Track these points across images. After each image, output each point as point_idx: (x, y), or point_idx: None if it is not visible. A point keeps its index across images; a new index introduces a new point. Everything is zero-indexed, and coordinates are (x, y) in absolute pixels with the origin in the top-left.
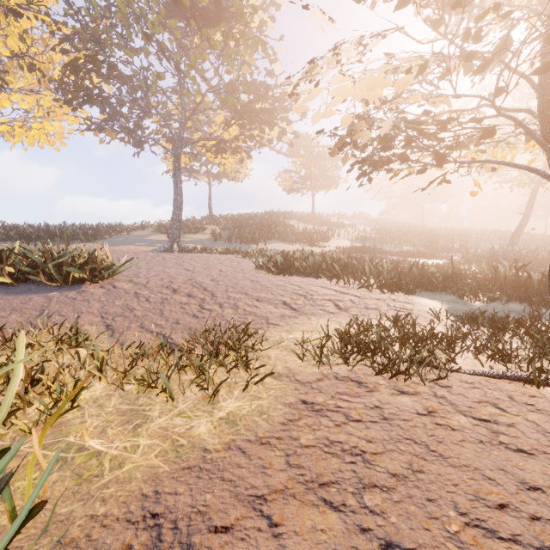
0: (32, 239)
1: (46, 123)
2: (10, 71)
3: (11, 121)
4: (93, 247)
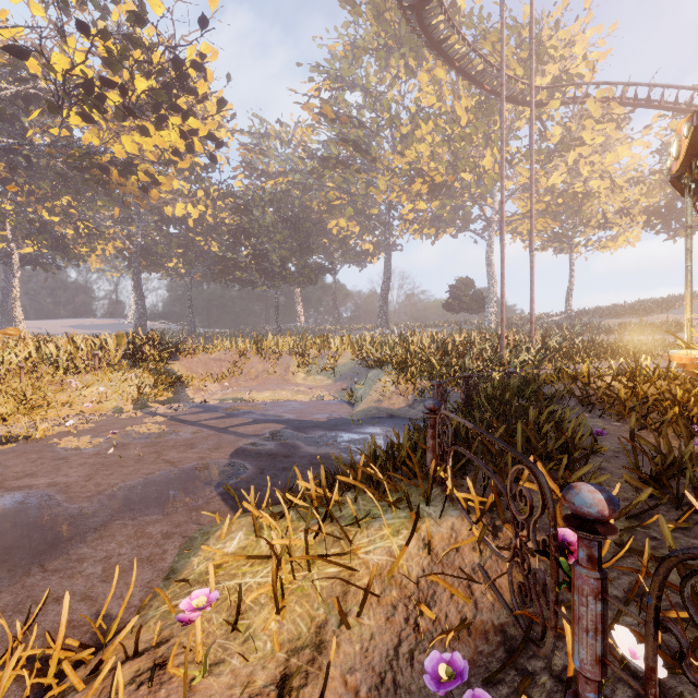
0: (623, 315)
1: (627, 233)
2: (613, 220)
3: (606, 241)
4: (675, 318)
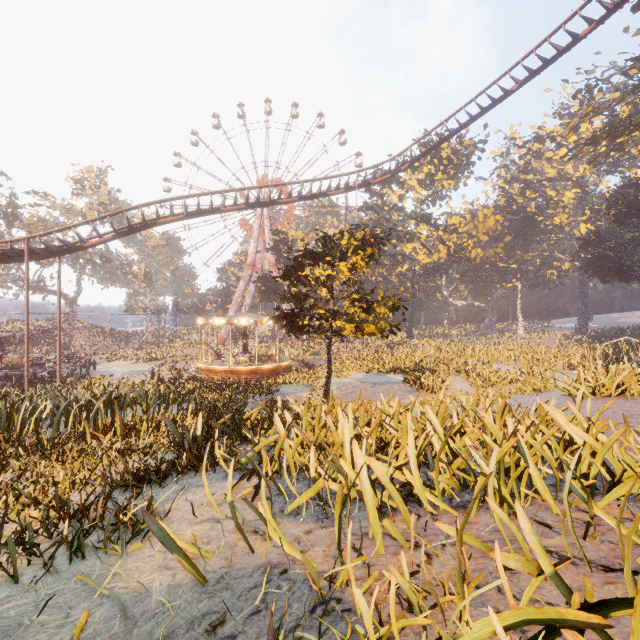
0: None
1: None
2: None
3: None
4: None
